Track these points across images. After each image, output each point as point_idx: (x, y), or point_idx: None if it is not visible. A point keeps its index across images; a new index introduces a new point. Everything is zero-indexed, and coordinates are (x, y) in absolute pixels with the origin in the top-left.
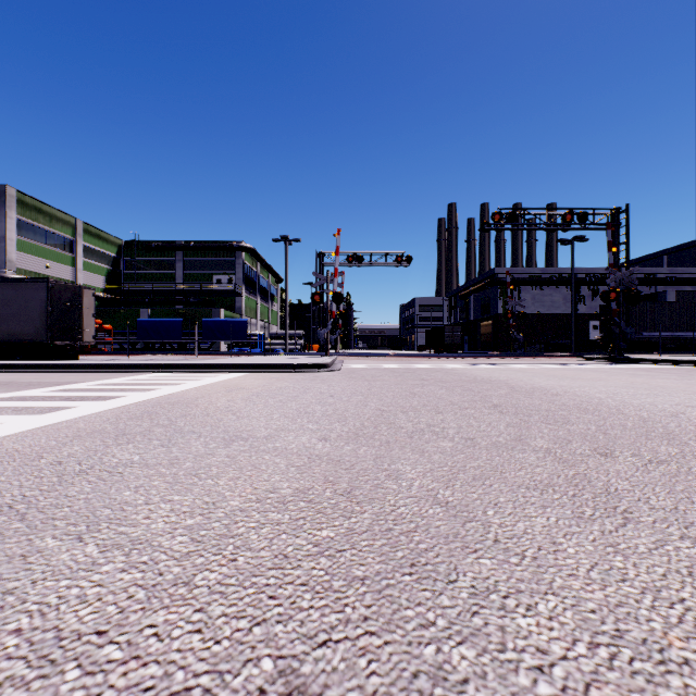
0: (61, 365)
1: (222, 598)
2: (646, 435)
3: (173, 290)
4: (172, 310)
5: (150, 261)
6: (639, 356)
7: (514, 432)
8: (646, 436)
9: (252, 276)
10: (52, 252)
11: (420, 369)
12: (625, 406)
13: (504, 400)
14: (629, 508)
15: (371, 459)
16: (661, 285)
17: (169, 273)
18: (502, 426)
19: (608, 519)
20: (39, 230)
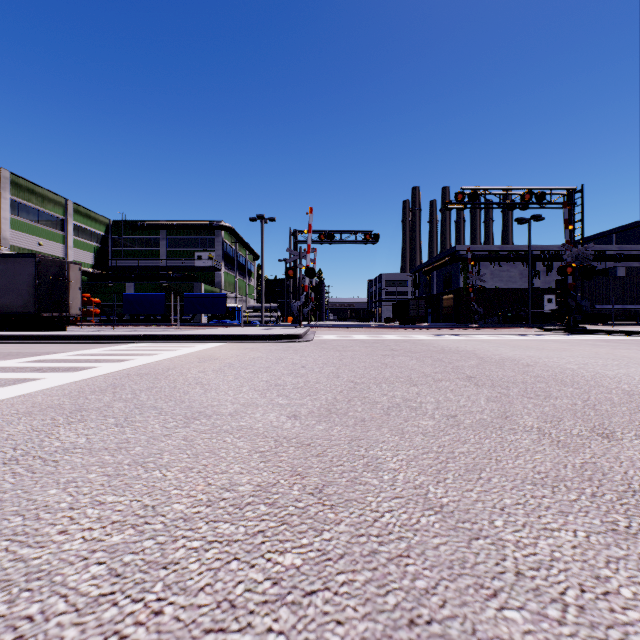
0: (45, 336)
1: None
2: (639, 411)
3: (157, 266)
4: (156, 284)
5: (136, 239)
6: (593, 327)
7: (497, 407)
8: None
9: (231, 253)
10: (44, 231)
11: (388, 339)
12: (602, 377)
13: (476, 371)
14: None
15: (345, 442)
16: (611, 261)
17: (153, 250)
18: (483, 401)
19: None
20: (32, 209)
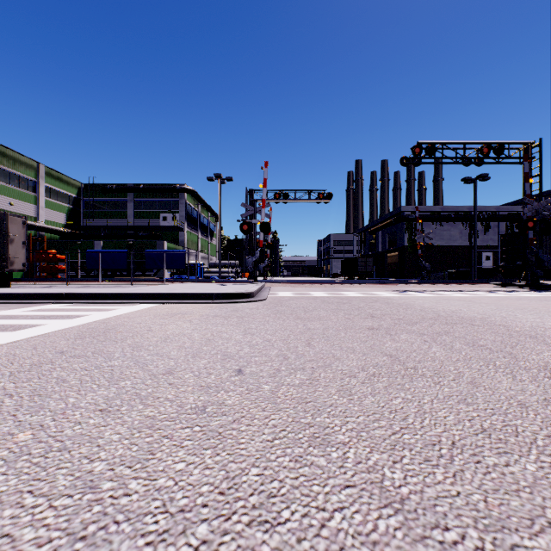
0: None
1: None
2: None
3: (124, 226)
4: (122, 242)
5: (106, 201)
6: (549, 282)
7: None
8: None
9: (194, 215)
10: (16, 191)
11: (352, 297)
12: None
13: None
14: None
15: None
16: None
17: (122, 211)
18: None
19: None
20: (3, 171)
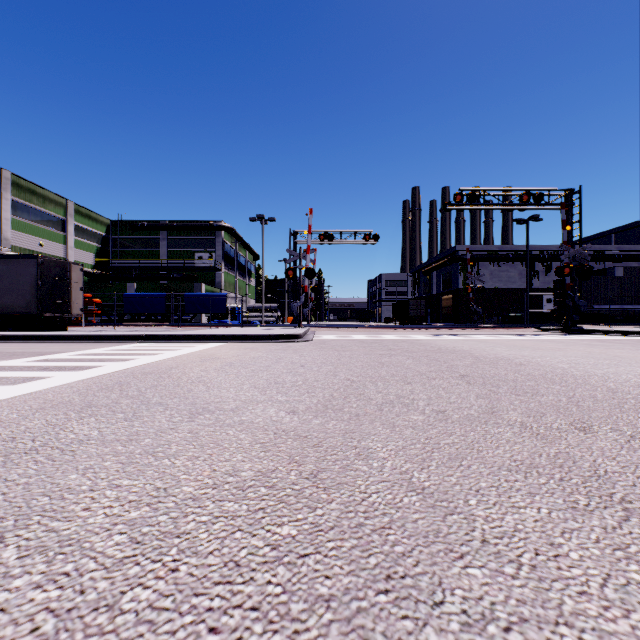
0: (48, 336)
1: (149, 632)
2: (619, 407)
3: (158, 267)
4: (156, 285)
5: (137, 239)
6: (591, 327)
7: (485, 404)
8: (620, 408)
9: (231, 254)
10: (45, 231)
11: (387, 339)
12: (590, 376)
13: (470, 370)
14: (626, 496)
15: (340, 435)
16: (610, 262)
17: (154, 250)
18: (472, 398)
19: (607, 510)
20: (33, 210)
